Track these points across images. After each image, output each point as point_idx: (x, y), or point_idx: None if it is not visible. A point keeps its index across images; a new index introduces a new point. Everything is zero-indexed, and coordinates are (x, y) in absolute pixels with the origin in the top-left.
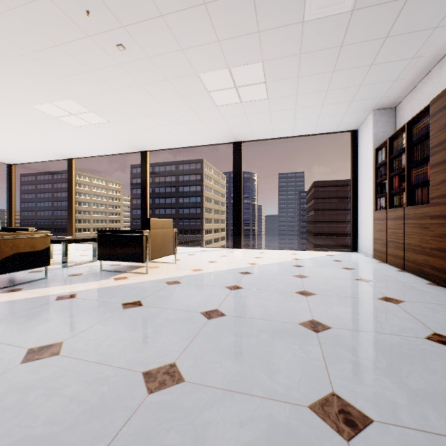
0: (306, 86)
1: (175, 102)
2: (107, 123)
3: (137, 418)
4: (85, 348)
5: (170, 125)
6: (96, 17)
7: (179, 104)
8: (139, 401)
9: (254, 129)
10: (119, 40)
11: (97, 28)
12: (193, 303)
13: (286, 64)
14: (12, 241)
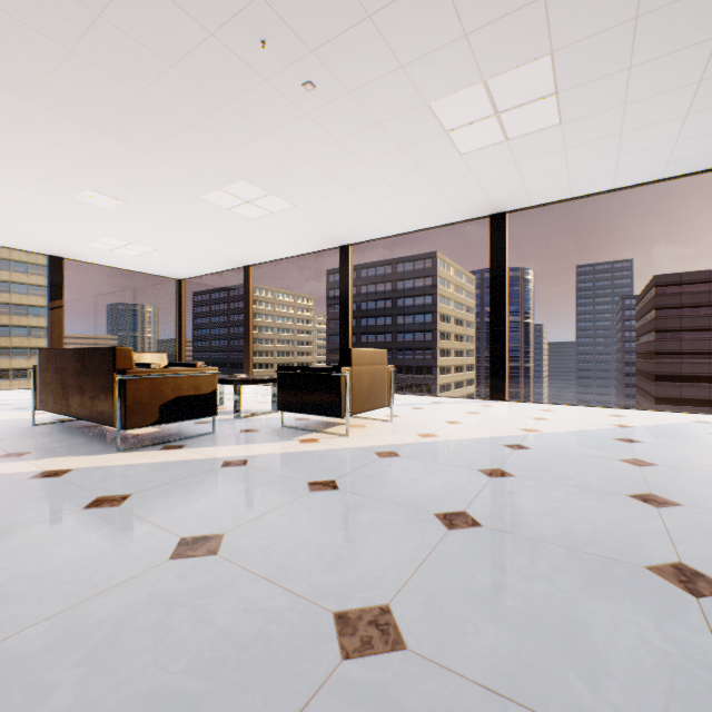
0: (647, 83)
1: (390, 160)
2: (292, 209)
3: (321, 704)
4: (252, 549)
5: (382, 200)
6: (274, 48)
7: (397, 162)
8: (325, 668)
9: (531, 186)
10: (306, 76)
11: (275, 64)
12: (420, 494)
13: (603, 46)
14: (174, 380)
